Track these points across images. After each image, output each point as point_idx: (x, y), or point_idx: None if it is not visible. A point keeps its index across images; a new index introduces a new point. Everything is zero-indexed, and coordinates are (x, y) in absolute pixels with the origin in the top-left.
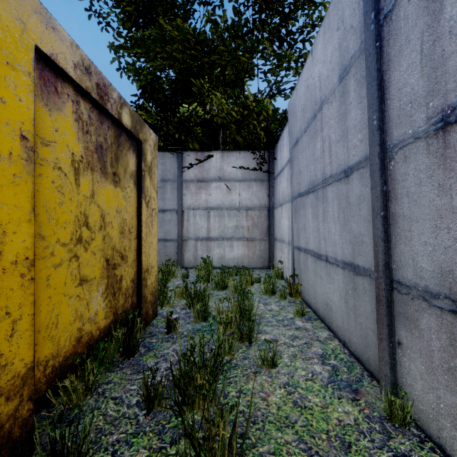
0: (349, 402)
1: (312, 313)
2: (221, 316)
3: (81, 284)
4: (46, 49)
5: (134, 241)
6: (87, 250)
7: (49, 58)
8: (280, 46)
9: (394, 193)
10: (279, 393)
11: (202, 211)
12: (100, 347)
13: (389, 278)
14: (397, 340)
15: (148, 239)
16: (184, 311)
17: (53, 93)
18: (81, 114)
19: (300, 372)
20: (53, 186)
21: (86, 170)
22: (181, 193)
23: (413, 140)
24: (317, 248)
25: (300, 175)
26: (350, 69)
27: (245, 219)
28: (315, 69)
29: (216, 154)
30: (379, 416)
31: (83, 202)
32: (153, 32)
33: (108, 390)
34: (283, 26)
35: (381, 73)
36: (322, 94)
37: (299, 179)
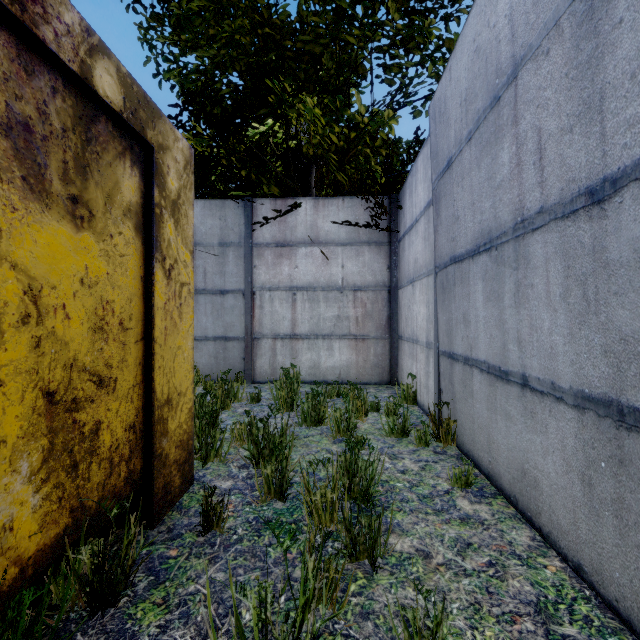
0: None
1: (483, 480)
2: (312, 499)
3: None
4: None
5: (136, 346)
6: None
7: None
8: (409, 22)
9: None
10: None
11: (283, 292)
12: (24, 601)
13: None
14: None
15: (170, 341)
16: (245, 473)
17: None
18: None
19: None
20: None
21: None
22: (250, 265)
23: None
24: (497, 359)
25: (457, 223)
26: None
27: (351, 305)
28: (500, 4)
29: (305, 202)
30: None
31: None
32: None
33: None
34: None
35: None
36: (518, 46)
37: (454, 231)
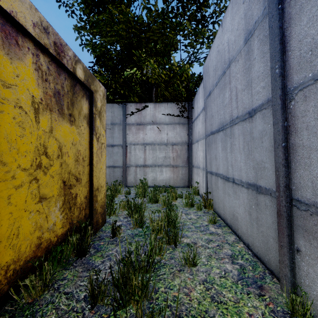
0: (256, 297)
1: (221, 221)
2: (153, 224)
3: (41, 201)
4: (6, 6)
5: (87, 167)
6: (46, 174)
7: (9, 14)
8: (196, 26)
9: (294, 127)
10: (199, 289)
11: (140, 145)
12: (58, 250)
13: (289, 197)
14: (296, 247)
15: (98, 166)
16: (126, 219)
17: (14, 45)
18: (41, 65)
19: (215, 270)
20: (14, 121)
21: (45, 110)
22: (125, 133)
23: (313, 82)
24: (225, 173)
25: (212, 118)
26: (254, 32)
27: (171, 152)
28: (225, 37)
29: (150, 105)
30: (282, 311)
31: (43, 136)
32: (105, 16)
33: (62, 285)
34: (199, 12)
35: (283, 30)
36: (230, 55)
37: (211, 121)
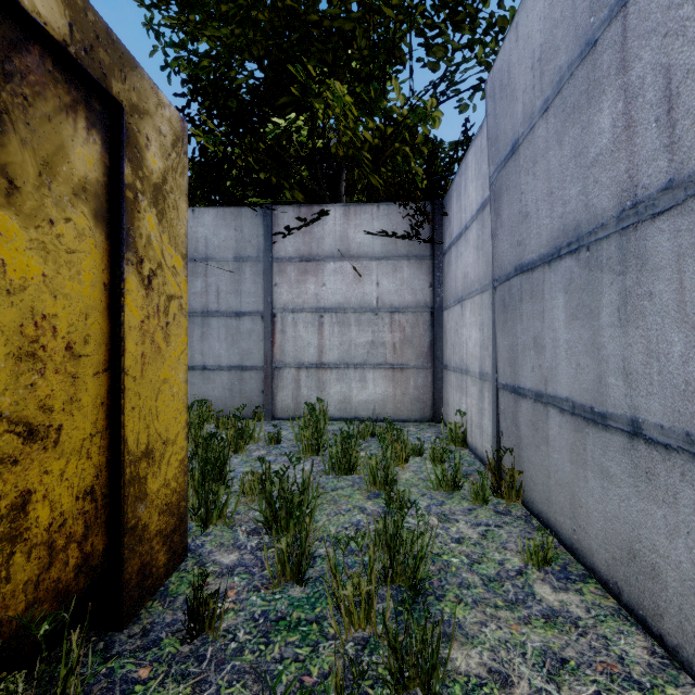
0: None
1: (565, 554)
2: (341, 594)
3: None
4: None
5: (96, 380)
6: None
7: None
8: None
9: None
10: None
11: (309, 314)
12: None
13: None
14: None
15: (150, 373)
16: (255, 541)
17: None
18: None
19: None
20: None
21: None
22: (270, 282)
23: None
24: (589, 396)
25: (526, 222)
26: None
27: (388, 329)
28: None
29: (334, 210)
30: None
31: None
32: None
33: None
34: None
35: None
36: None
37: (520, 233)
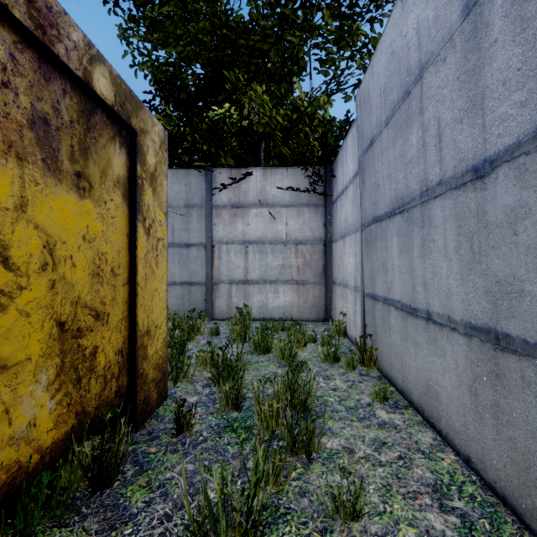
0: None
1: (398, 395)
2: (262, 408)
3: None
4: None
5: (123, 289)
6: (6, 309)
7: None
8: (341, 24)
9: None
10: None
11: (238, 245)
12: (43, 481)
13: None
14: None
15: (149, 285)
16: (207, 390)
17: None
18: None
19: (405, 531)
20: None
21: (3, 156)
22: (210, 223)
23: None
24: (408, 299)
25: (378, 190)
26: None
27: (294, 256)
28: (410, 19)
29: (255, 171)
30: None
31: None
32: (172, 5)
33: None
34: None
35: None
36: (423, 53)
37: (375, 197)
